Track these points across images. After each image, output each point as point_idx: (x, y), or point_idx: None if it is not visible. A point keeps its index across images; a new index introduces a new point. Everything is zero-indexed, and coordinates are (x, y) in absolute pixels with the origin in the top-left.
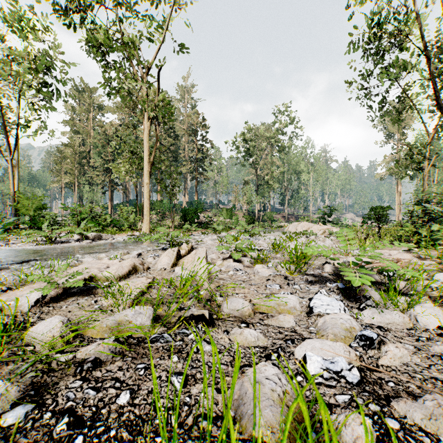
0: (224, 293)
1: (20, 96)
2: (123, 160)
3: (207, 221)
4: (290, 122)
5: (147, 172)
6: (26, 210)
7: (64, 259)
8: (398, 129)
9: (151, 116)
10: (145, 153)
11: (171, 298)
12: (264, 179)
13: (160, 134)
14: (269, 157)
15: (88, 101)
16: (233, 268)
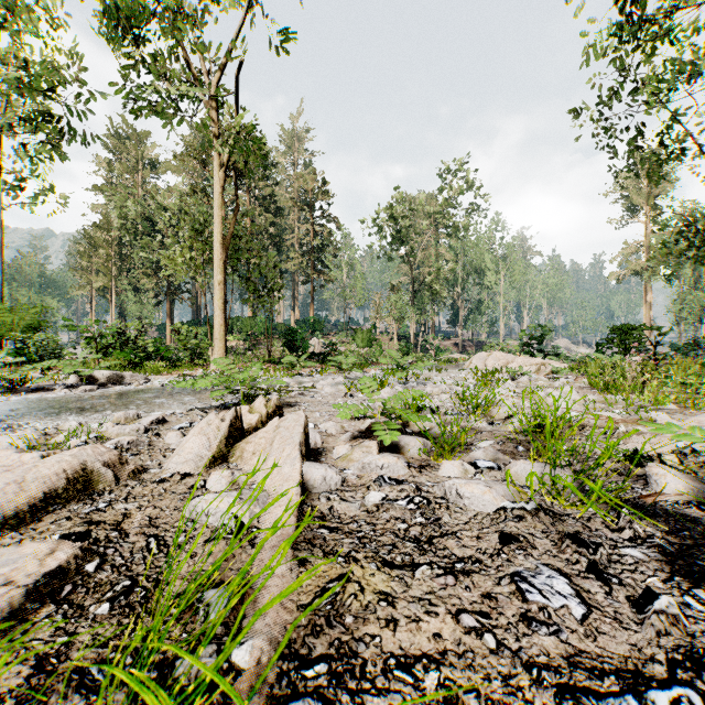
0: (348, 652)
1: (1, 132)
2: (183, 244)
3: (328, 350)
4: (468, 186)
5: (219, 261)
6: (9, 330)
7: None
8: (647, 199)
9: (227, 162)
10: (217, 228)
11: None
12: (425, 282)
13: (251, 207)
14: (432, 246)
15: (135, 154)
16: (380, 478)
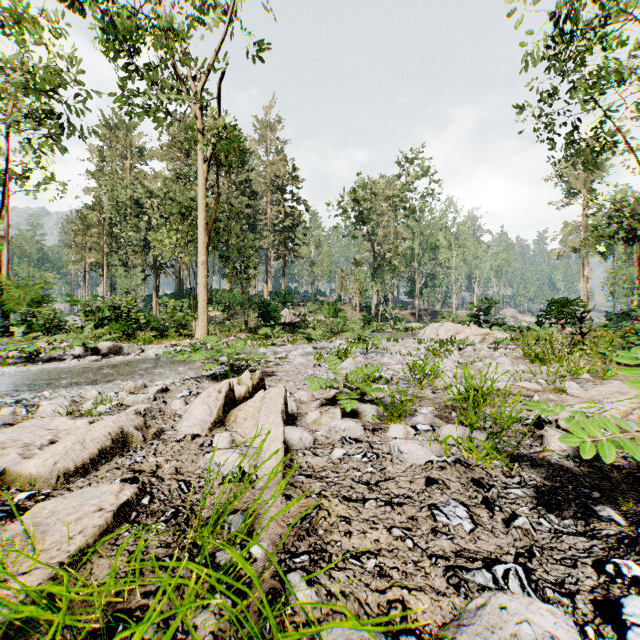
0: (321, 550)
1: (8, 128)
2: (169, 227)
3: (298, 321)
4: (423, 173)
5: (202, 244)
6: (16, 304)
7: (9, 404)
8: (584, 184)
9: (210, 156)
10: (200, 214)
11: (156, 586)
12: (385, 258)
13: (229, 191)
14: (392, 225)
15: (124, 142)
16: (343, 438)
